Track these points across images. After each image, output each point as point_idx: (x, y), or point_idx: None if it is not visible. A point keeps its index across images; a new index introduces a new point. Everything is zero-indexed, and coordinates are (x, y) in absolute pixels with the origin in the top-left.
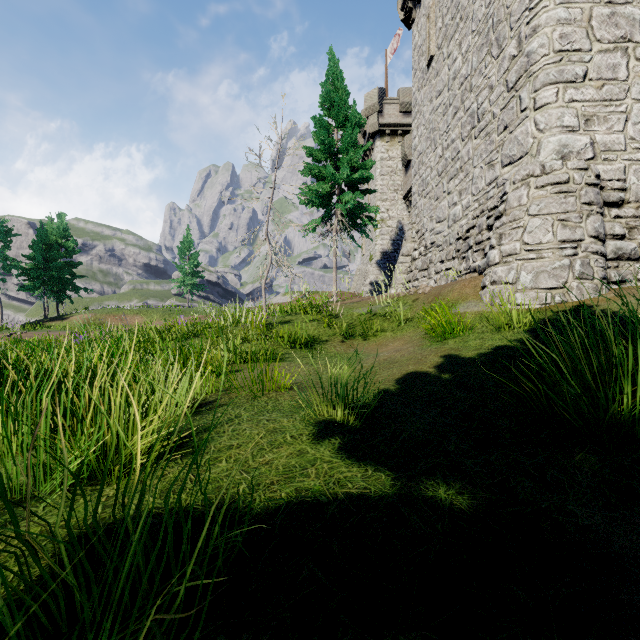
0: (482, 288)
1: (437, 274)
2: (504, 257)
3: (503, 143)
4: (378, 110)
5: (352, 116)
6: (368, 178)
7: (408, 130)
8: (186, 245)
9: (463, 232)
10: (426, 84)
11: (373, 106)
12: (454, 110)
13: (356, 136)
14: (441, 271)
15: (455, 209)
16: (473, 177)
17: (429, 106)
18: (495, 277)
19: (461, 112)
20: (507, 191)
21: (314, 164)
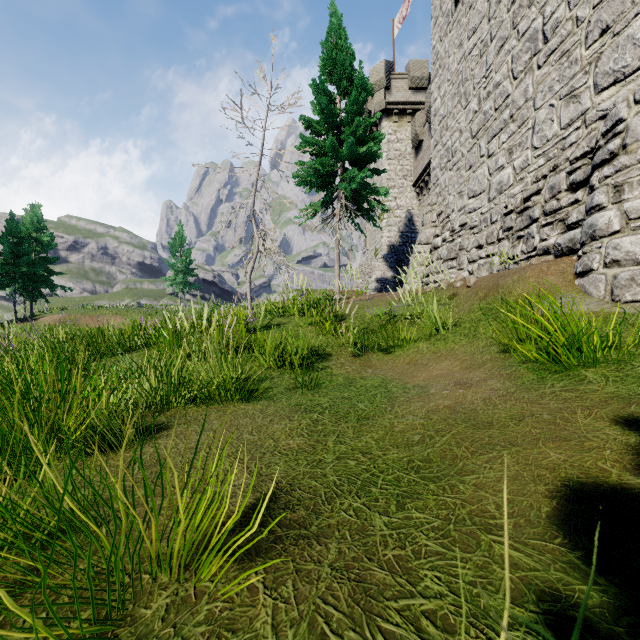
0: (580, 275)
1: (472, 263)
2: (633, 220)
3: (599, 56)
4: (385, 86)
5: (358, 80)
6: (376, 156)
7: (418, 109)
8: (178, 241)
9: (517, 202)
10: (452, 28)
11: (379, 81)
12: (499, 43)
13: (363, 103)
14: (479, 259)
15: (501, 175)
16: (535, 123)
17: (457, 53)
18: (617, 254)
19: (512, 41)
20: (624, 116)
21: (313, 137)
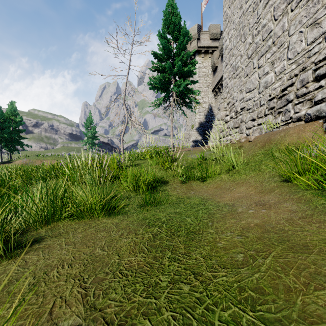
0: None
1: (248, 129)
2: None
3: None
4: (197, 38)
5: (183, 31)
6: (193, 73)
7: (215, 50)
8: (89, 122)
9: (277, 92)
10: None
11: (194, 35)
12: (265, 1)
13: (186, 44)
14: (253, 126)
15: (266, 77)
16: (289, 44)
17: (239, 12)
18: None
19: None
20: None
21: (158, 63)
